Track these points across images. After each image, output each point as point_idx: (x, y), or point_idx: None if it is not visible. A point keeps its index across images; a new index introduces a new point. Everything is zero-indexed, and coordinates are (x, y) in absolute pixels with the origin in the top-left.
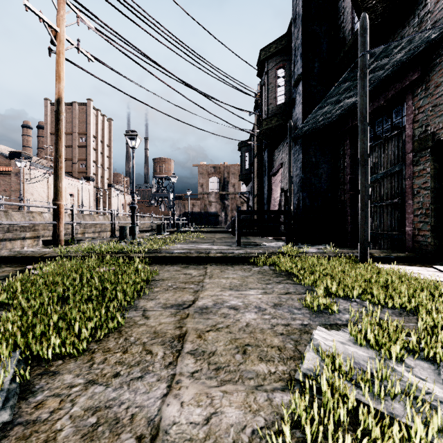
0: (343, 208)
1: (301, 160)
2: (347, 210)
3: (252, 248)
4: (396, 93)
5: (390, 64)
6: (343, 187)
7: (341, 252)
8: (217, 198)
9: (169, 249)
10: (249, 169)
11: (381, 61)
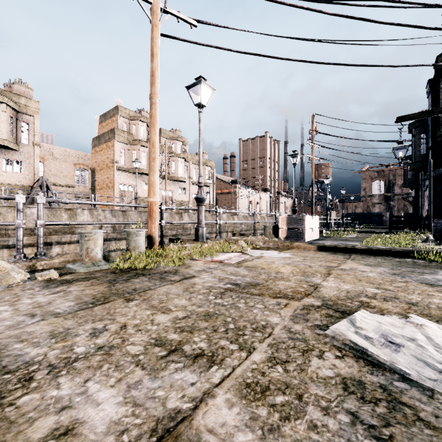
0: None
1: None
2: None
3: None
4: None
5: None
6: None
7: None
8: (380, 199)
9: None
10: (412, 178)
11: None
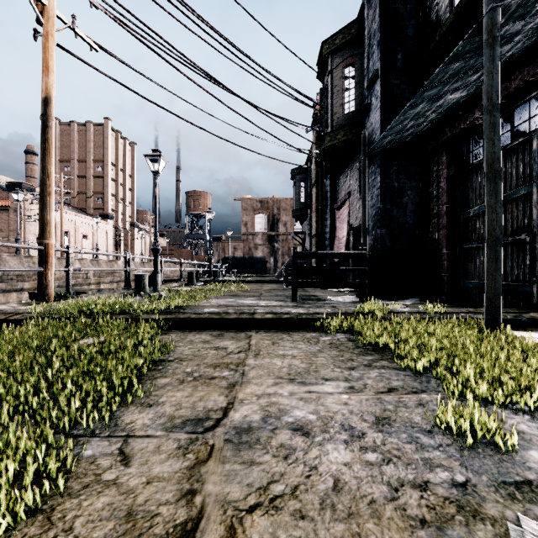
0: (437, 250)
1: (379, 186)
2: (442, 253)
3: (314, 305)
4: (524, 82)
5: (523, 33)
6: (437, 221)
7: (445, 311)
8: (264, 240)
9: (199, 306)
10: (305, 202)
11: (512, 26)
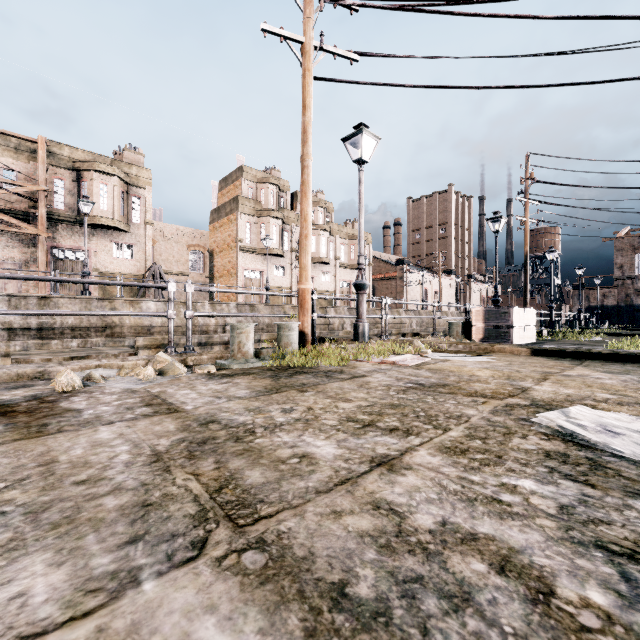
0: None
1: None
2: None
3: None
4: None
5: None
6: None
7: None
8: None
9: None
10: None
11: None
